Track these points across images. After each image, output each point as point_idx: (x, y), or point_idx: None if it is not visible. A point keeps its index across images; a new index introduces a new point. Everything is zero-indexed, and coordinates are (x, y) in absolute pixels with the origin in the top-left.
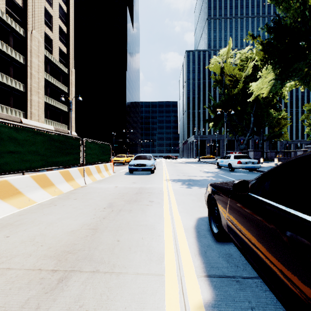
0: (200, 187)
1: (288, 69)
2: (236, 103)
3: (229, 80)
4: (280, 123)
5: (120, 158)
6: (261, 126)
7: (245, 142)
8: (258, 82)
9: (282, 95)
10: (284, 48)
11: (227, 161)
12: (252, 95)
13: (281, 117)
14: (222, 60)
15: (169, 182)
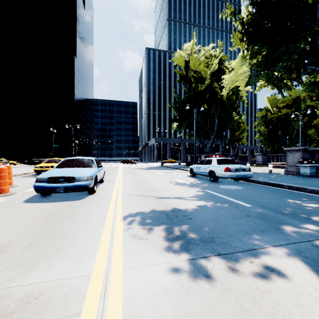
0: (218, 261)
1: (274, 53)
2: (203, 102)
3: (194, 78)
4: (240, 127)
5: (51, 163)
6: (223, 129)
7: (210, 145)
8: (232, 75)
9: (242, 99)
10: (269, 28)
11: (207, 167)
12: (227, 88)
13: (241, 121)
14: (187, 55)
15: (118, 233)
